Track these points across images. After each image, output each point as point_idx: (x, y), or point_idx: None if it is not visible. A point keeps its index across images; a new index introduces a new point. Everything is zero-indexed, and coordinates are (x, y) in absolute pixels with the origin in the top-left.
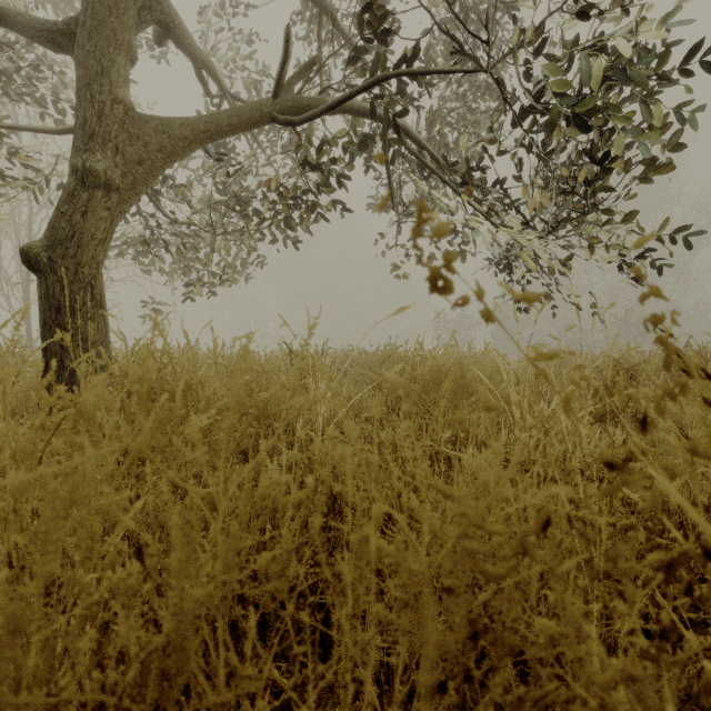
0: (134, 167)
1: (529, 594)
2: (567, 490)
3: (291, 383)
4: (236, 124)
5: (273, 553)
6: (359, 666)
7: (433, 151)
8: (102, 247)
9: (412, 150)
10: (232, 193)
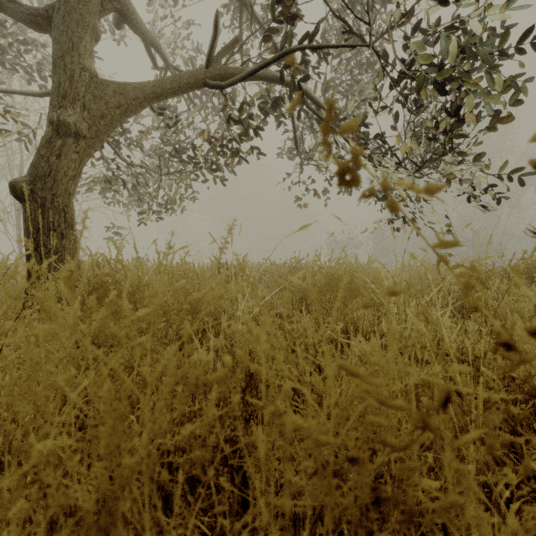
0: (98, 120)
1: (411, 455)
2: (466, 369)
3: (212, 275)
4: (176, 88)
5: (196, 425)
6: (272, 527)
7: None
8: (73, 182)
9: (311, 109)
10: (174, 143)
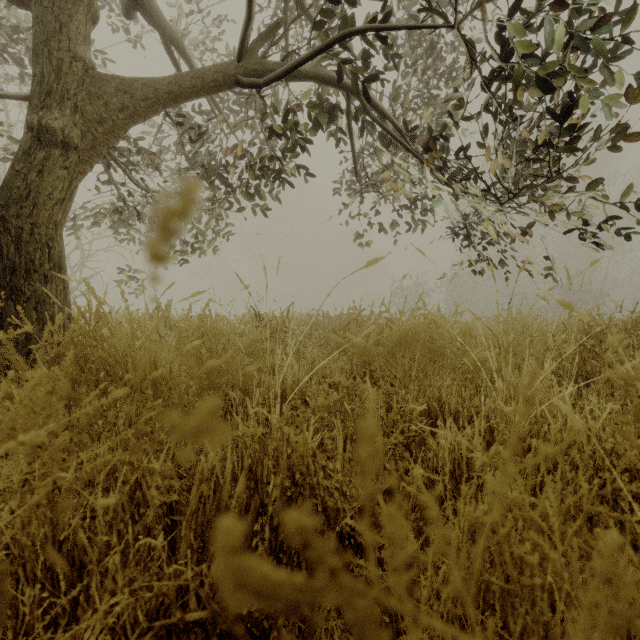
0: (94, 126)
1: None
2: None
3: None
4: (199, 87)
5: None
6: None
7: (395, 121)
8: (60, 207)
9: (375, 118)
10: (201, 163)
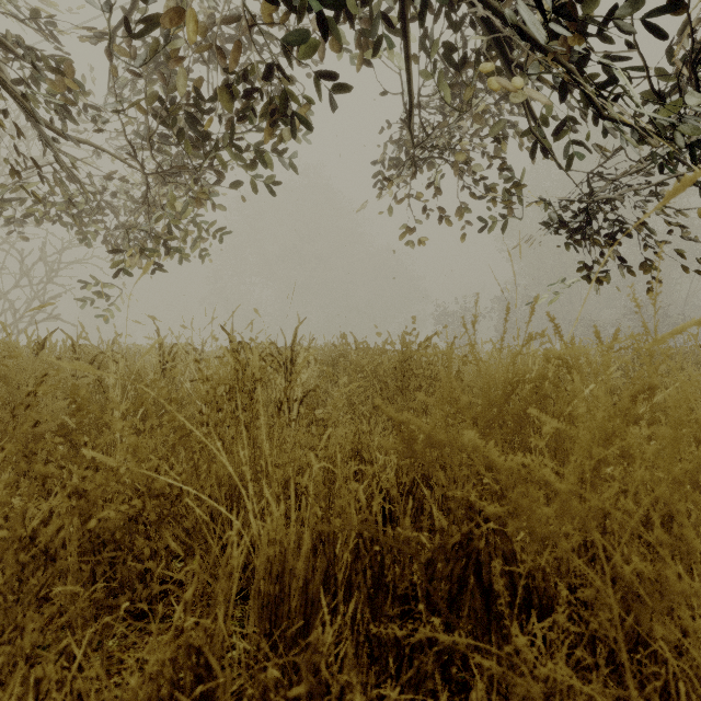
0: None
1: None
2: None
3: None
4: None
5: None
6: None
7: None
8: None
9: None
10: (155, 93)
